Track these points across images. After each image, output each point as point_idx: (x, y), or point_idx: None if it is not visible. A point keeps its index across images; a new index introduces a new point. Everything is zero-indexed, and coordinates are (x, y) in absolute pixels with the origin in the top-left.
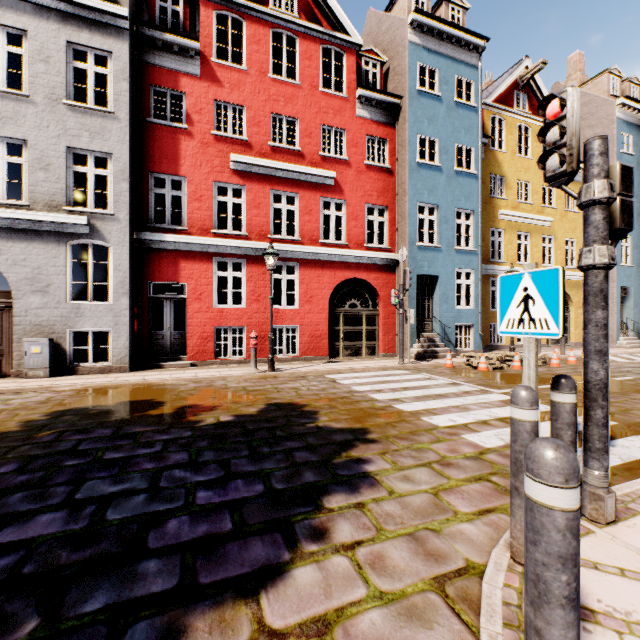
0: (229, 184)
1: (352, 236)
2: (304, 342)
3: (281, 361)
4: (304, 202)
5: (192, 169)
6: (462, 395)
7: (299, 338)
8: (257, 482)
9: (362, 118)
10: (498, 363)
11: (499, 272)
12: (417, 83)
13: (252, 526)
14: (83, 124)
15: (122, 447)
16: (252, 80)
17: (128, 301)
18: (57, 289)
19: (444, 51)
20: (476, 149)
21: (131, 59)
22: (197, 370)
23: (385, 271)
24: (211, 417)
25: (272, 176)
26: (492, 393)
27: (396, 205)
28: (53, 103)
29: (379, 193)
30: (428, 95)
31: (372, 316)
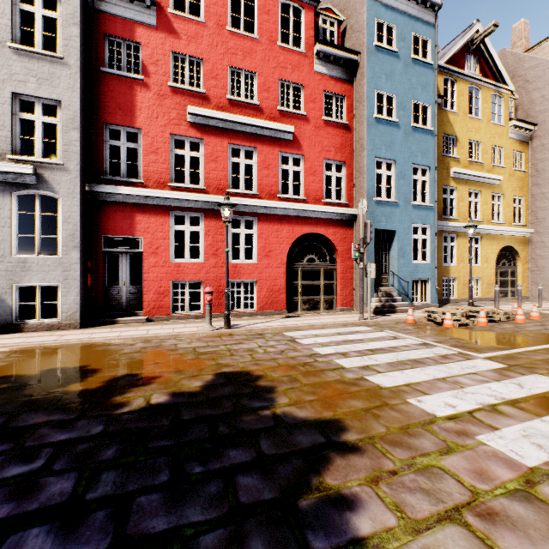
0: (186, 137)
1: (310, 191)
2: (262, 297)
3: (239, 316)
4: (262, 156)
5: (148, 121)
6: (442, 361)
7: (257, 293)
8: None
9: (320, 74)
10: (464, 319)
11: (451, 228)
12: (375, 39)
13: None
14: (30, 69)
15: None
16: (210, 33)
17: (78, 255)
18: (1, 242)
19: (401, 8)
20: (432, 106)
21: (82, 4)
22: (151, 326)
23: (343, 226)
24: (141, 397)
25: (230, 130)
26: (475, 358)
27: (353, 161)
28: None
29: (337, 149)
30: (386, 51)
31: (330, 271)
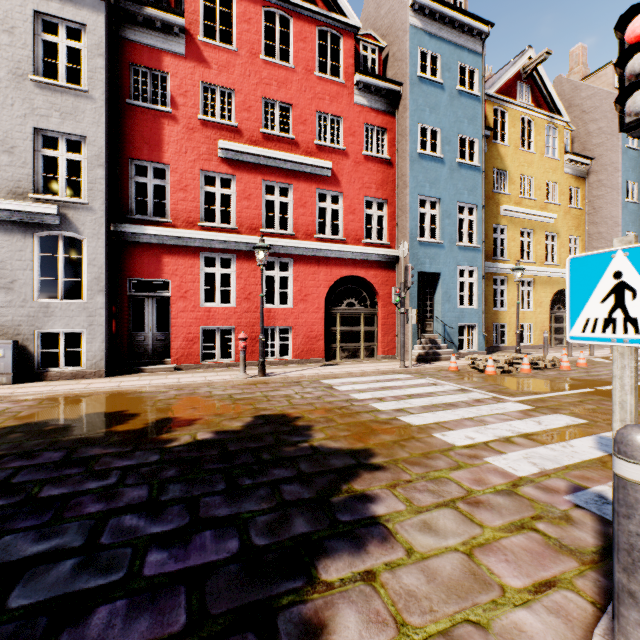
0: (217, 173)
1: (349, 231)
2: (298, 344)
3: (273, 364)
4: (298, 194)
5: (176, 156)
6: (474, 404)
7: (293, 339)
8: (231, 535)
9: (360, 105)
10: (506, 366)
11: (502, 270)
12: (418, 69)
13: (215, 619)
14: (53, 103)
15: (68, 479)
16: (242, 62)
17: (104, 299)
18: (23, 286)
19: (446, 36)
20: (479, 140)
21: (108, 33)
22: (181, 375)
23: (384, 268)
24: (187, 434)
25: (264, 165)
26: (507, 401)
27: (396, 198)
28: (18, 79)
29: (378, 185)
30: (430, 82)
31: (370, 316)
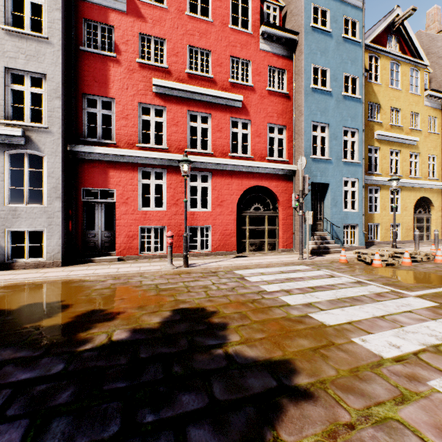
0: (152, 105)
1: (256, 150)
2: (216, 239)
3: (196, 256)
4: (216, 121)
5: (120, 92)
6: (377, 299)
7: (211, 236)
8: None
9: (264, 51)
10: (390, 260)
11: (375, 182)
12: (311, 21)
13: None
14: (19, 47)
15: None
16: (171, 17)
17: (60, 204)
18: None
19: None
20: (360, 78)
21: None
22: (121, 265)
23: (284, 180)
24: (104, 333)
25: (188, 99)
26: (407, 296)
27: (293, 125)
28: None
29: (279, 114)
30: (320, 31)
31: (273, 217)
